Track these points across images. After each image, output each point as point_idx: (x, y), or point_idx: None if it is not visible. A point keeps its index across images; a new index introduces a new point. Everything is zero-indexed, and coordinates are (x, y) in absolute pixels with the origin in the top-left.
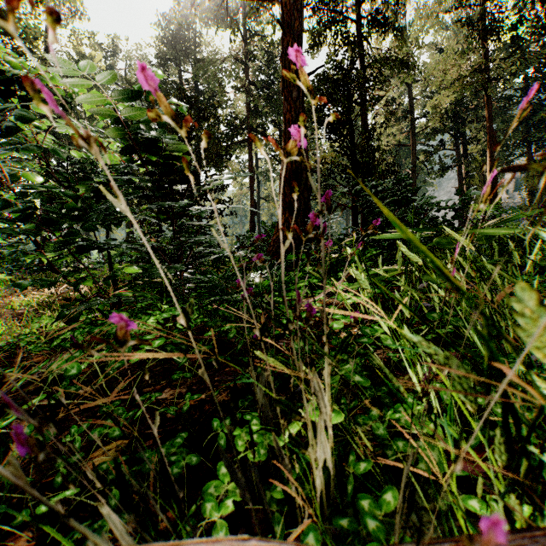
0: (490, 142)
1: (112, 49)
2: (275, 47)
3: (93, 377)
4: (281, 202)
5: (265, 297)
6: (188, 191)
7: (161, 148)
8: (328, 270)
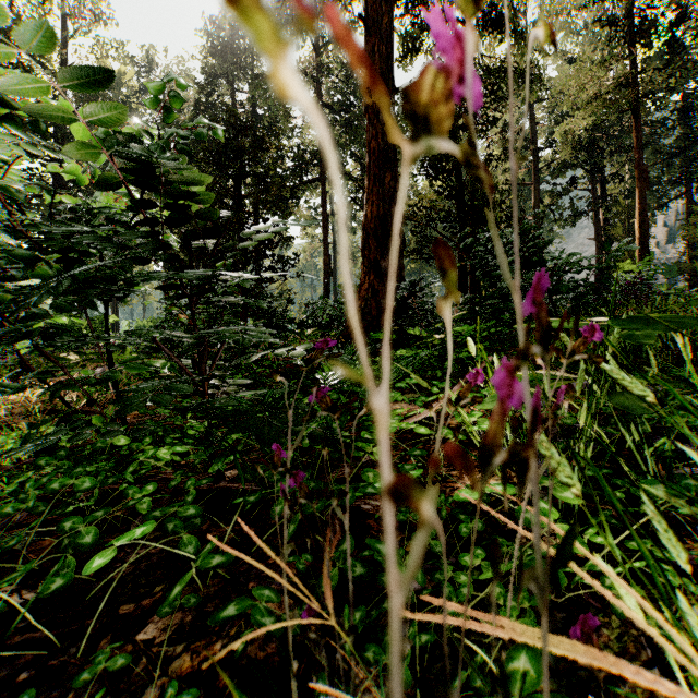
0: (640, 179)
1: (146, 62)
2: None
3: (52, 562)
4: (364, 260)
5: (333, 505)
6: (220, 249)
7: (159, 177)
8: (547, 563)
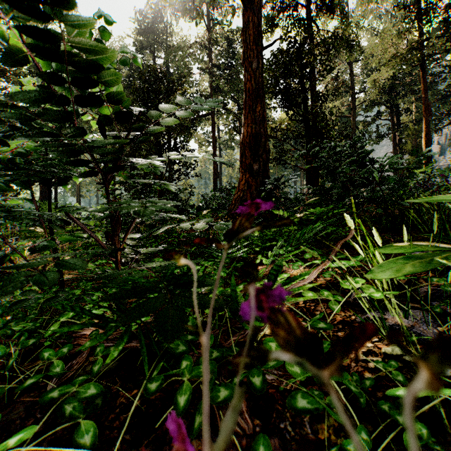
0: (425, 111)
1: None
2: (234, 34)
3: None
4: (242, 164)
5: None
6: None
7: (58, 41)
8: None
